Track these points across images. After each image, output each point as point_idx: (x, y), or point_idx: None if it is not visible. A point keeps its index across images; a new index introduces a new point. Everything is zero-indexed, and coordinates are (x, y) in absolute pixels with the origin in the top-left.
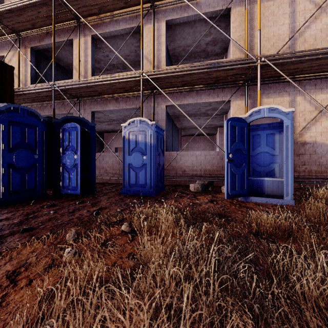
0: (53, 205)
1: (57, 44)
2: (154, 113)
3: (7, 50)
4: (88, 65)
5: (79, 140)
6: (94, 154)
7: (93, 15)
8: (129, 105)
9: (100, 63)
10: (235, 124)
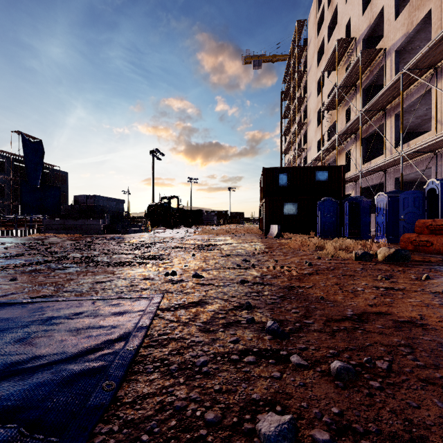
0: (333, 239)
1: (376, 129)
2: (436, 172)
3: (352, 145)
4: (392, 141)
5: (347, 210)
6: (362, 216)
7: (391, 102)
8: (420, 168)
9: (428, 115)
10: (407, 196)
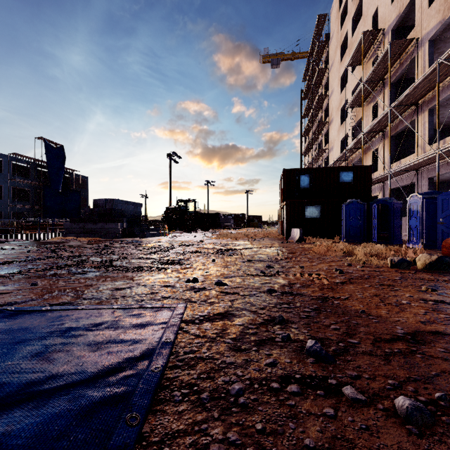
0: (359, 243)
1: (406, 126)
2: None
3: (379, 144)
4: (425, 138)
5: (376, 213)
6: (392, 219)
7: (425, 95)
8: None
9: None
10: (446, 197)
